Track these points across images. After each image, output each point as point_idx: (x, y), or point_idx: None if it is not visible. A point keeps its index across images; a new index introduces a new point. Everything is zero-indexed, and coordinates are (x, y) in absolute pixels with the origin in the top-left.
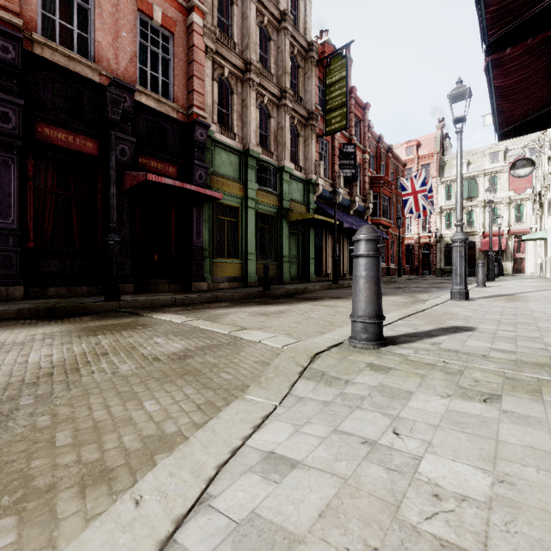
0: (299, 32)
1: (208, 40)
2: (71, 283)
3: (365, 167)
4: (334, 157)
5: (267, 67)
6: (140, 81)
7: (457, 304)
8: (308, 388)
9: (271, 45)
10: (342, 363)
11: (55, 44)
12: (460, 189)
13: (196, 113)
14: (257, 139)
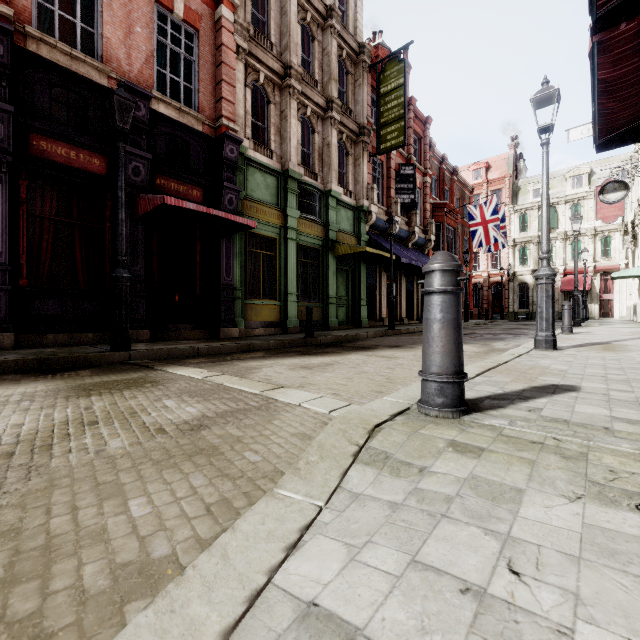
0: (348, 31)
1: (240, 38)
2: (73, 329)
3: (426, 192)
4: (390, 181)
5: (310, 73)
6: (158, 86)
7: (544, 354)
8: (366, 479)
9: (315, 46)
10: (412, 441)
11: (53, 39)
12: (546, 214)
13: (226, 125)
14: (299, 157)
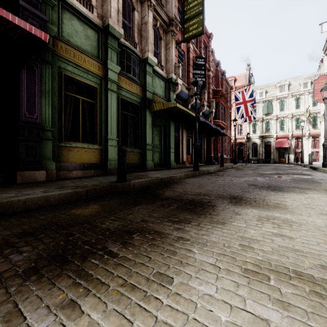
0: None
1: None
2: None
3: (209, 81)
4: (189, 66)
5: None
6: None
7: None
8: None
9: None
10: None
11: None
12: None
13: None
14: (120, 24)
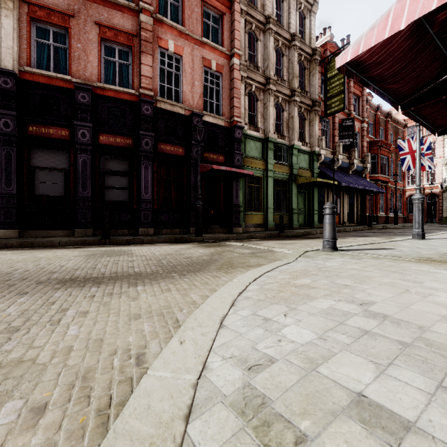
0: (305, 44)
1: (243, 72)
2: (172, 227)
3: (363, 134)
4: (334, 131)
5: (281, 76)
6: (204, 107)
7: (411, 241)
8: (302, 259)
9: (284, 59)
10: (315, 253)
11: (166, 99)
12: (418, 164)
13: (236, 120)
14: (274, 128)
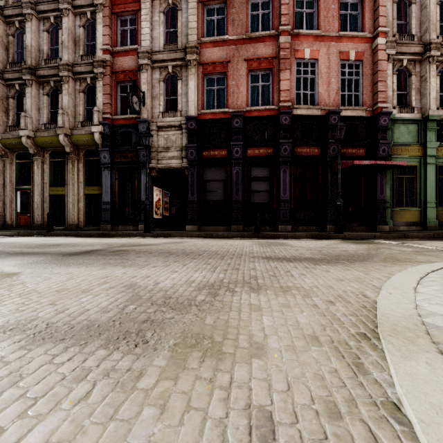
0: None
1: (390, 49)
2: (307, 224)
3: None
4: None
5: None
6: (340, 102)
7: None
8: None
9: None
10: None
11: (302, 106)
12: None
13: (380, 107)
14: (437, 102)
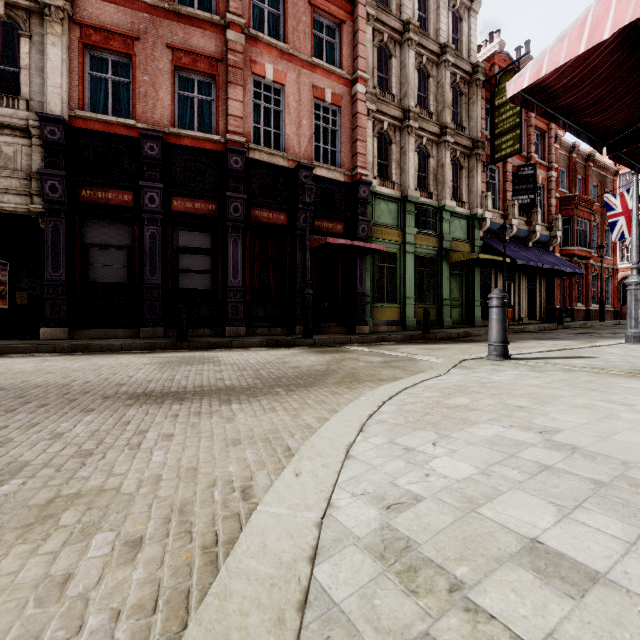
0: (461, 58)
1: (370, 103)
2: (270, 325)
3: (550, 187)
4: (506, 184)
5: (425, 106)
6: (314, 155)
7: (624, 346)
8: (457, 371)
9: (430, 82)
10: (477, 363)
11: (262, 147)
12: (635, 232)
13: (360, 173)
14: (416, 182)
